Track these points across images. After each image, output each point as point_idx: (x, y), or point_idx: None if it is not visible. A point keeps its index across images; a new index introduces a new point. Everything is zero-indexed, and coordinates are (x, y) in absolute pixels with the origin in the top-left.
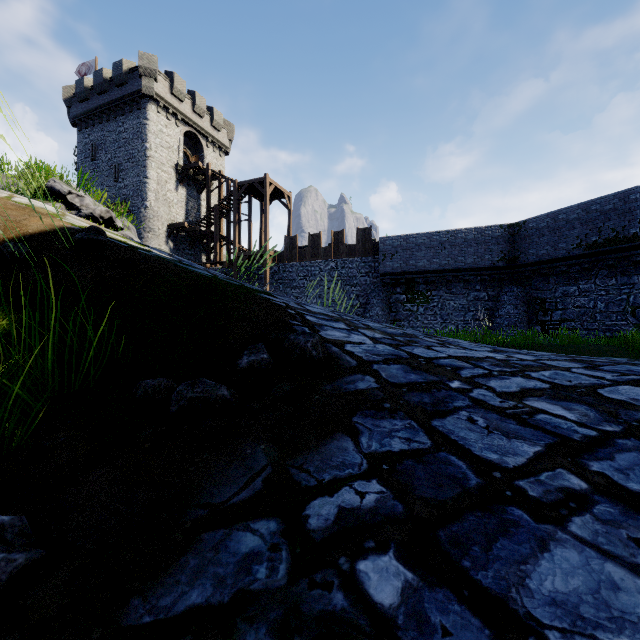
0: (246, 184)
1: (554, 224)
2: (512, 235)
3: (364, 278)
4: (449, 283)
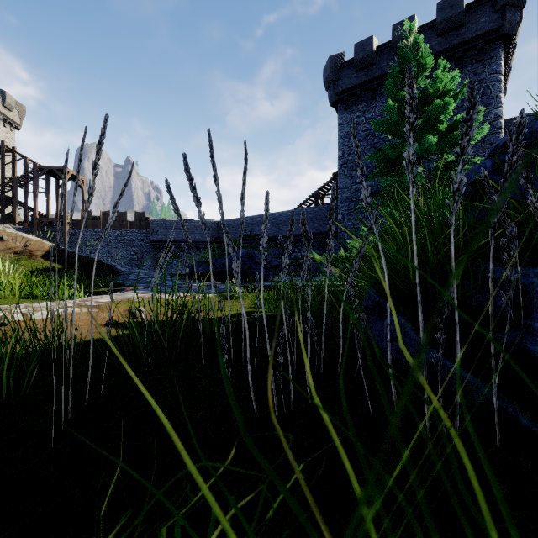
0: (46, 169)
1: (232, 225)
2: (218, 227)
3: (140, 242)
4: (189, 248)
